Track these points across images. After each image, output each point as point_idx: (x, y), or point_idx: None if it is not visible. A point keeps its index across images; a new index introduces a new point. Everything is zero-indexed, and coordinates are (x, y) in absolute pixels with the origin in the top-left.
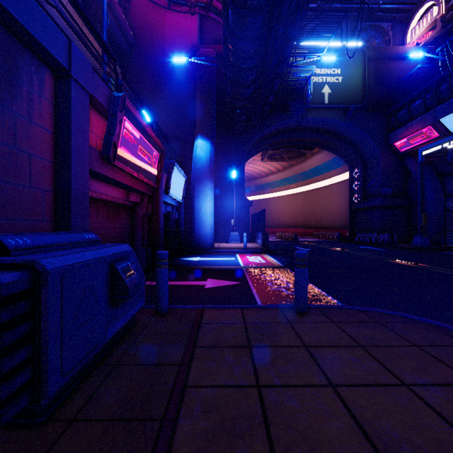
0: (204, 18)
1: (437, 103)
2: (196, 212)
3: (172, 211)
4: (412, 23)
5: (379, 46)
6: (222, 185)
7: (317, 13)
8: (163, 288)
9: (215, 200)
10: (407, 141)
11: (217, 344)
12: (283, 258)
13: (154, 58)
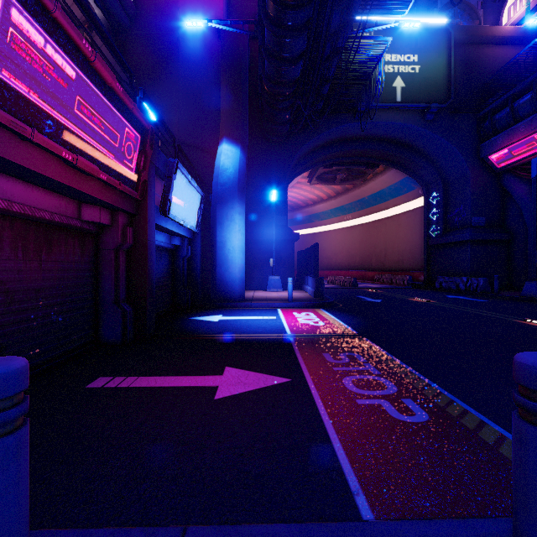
0: None
1: None
2: (218, 247)
3: (181, 245)
4: None
5: (468, 25)
6: (258, 211)
7: None
8: None
9: (248, 232)
10: (508, 152)
11: None
12: (350, 317)
13: (163, 34)
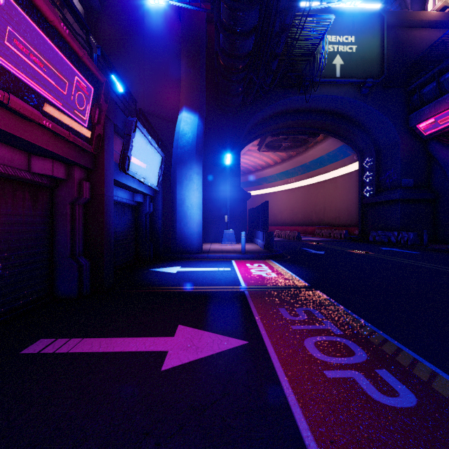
0: None
1: None
2: (178, 204)
3: (144, 201)
4: None
5: (399, 10)
6: (214, 173)
7: None
8: None
9: (205, 192)
10: (435, 121)
11: None
12: (299, 268)
13: (130, 16)
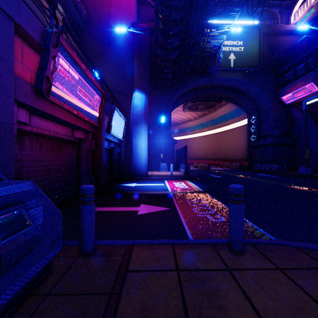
0: (140, 4)
1: (317, 65)
2: (134, 148)
3: (114, 147)
4: (295, 8)
5: (271, 24)
6: (154, 127)
7: (224, 0)
8: (87, 226)
9: (149, 139)
10: (292, 95)
11: (144, 317)
12: (202, 184)
13: (103, 31)
